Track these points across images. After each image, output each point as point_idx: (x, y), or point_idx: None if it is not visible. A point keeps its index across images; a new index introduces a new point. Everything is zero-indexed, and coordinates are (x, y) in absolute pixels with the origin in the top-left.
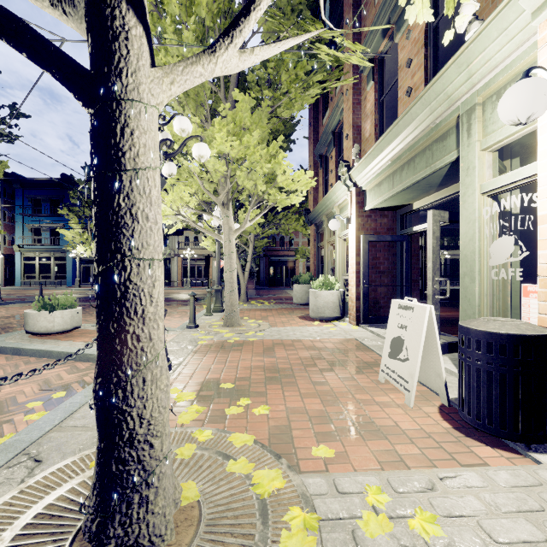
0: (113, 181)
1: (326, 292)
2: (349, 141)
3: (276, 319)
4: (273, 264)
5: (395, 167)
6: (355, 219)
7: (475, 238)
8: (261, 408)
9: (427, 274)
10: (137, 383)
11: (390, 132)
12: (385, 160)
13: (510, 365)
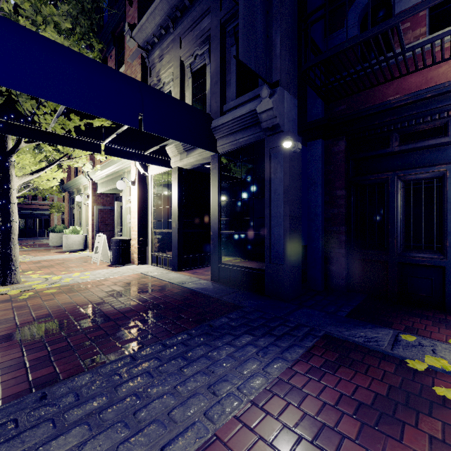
0: (8, 205)
1: (74, 236)
2: (88, 156)
3: (37, 254)
4: (23, 216)
5: (108, 178)
6: (91, 197)
7: (125, 214)
8: (40, 271)
9: (115, 225)
10: (14, 248)
11: (103, 166)
12: (103, 174)
13: (119, 247)
